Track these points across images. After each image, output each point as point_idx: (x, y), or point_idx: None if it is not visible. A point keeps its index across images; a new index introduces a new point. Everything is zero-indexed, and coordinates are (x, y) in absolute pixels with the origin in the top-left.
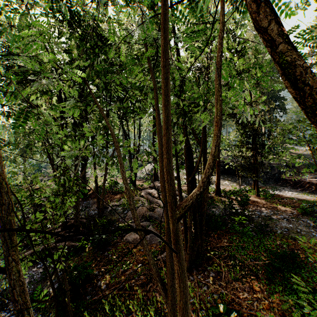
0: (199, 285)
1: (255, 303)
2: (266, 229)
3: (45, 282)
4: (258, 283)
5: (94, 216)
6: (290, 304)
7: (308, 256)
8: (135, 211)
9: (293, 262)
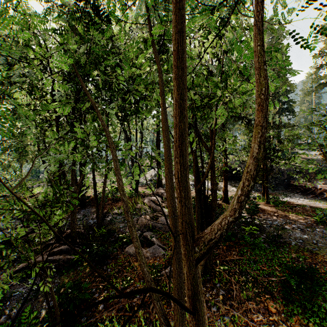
0: (207, 304)
1: None
2: (279, 240)
3: (36, 301)
4: (274, 303)
5: (93, 225)
6: None
7: None
8: (133, 229)
9: (312, 278)
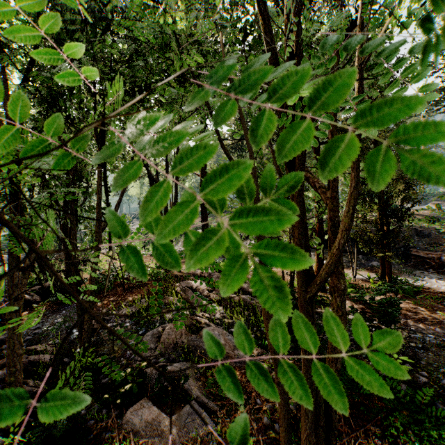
0: None
1: None
2: None
3: None
4: None
5: (75, 341)
6: None
7: None
8: None
9: None
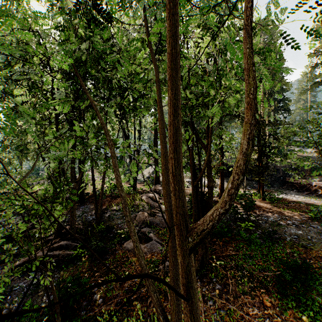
0: (204, 299)
1: (267, 321)
2: (274, 236)
3: (37, 295)
4: (269, 297)
5: (92, 221)
6: (306, 321)
7: (321, 267)
8: (131, 224)
9: (306, 273)
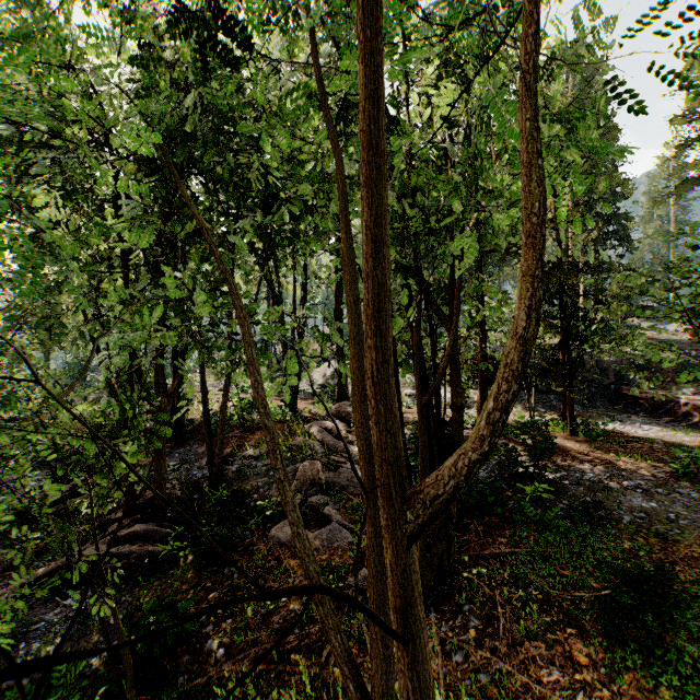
0: (444, 648)
1: (580, 697)
2: (596, 513)
3: (83, 641)
4: (585, 644)
5: (201, 481)
6: (664, 698)
7: (699, 580)
8: (288, 486)
9: (665, 592)
